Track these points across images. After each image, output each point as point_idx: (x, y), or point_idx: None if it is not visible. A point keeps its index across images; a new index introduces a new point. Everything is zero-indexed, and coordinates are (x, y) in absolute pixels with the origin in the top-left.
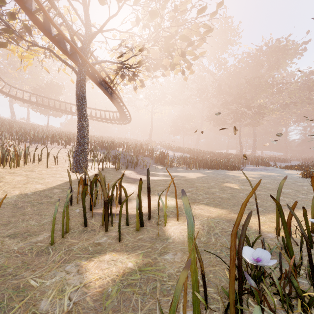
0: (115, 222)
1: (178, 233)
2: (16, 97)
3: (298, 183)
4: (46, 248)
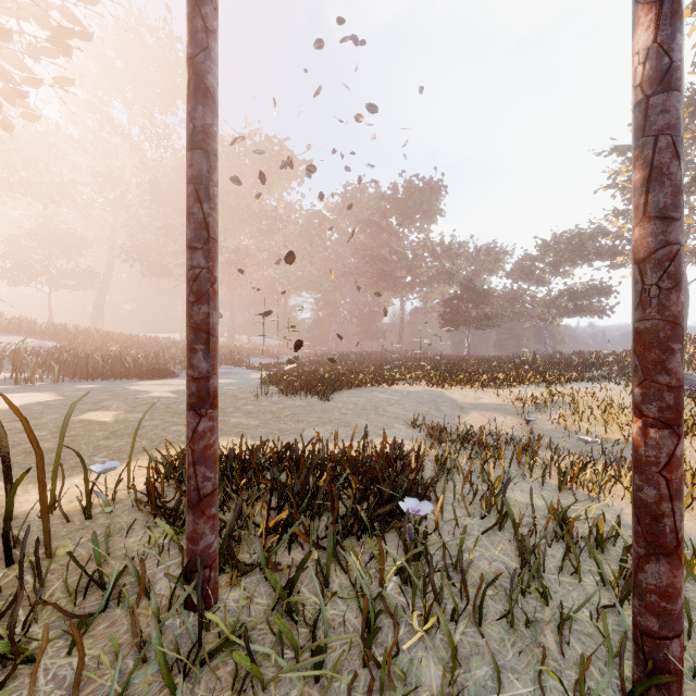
0: None
1: None
2: None
3: (242, 395)
4: None
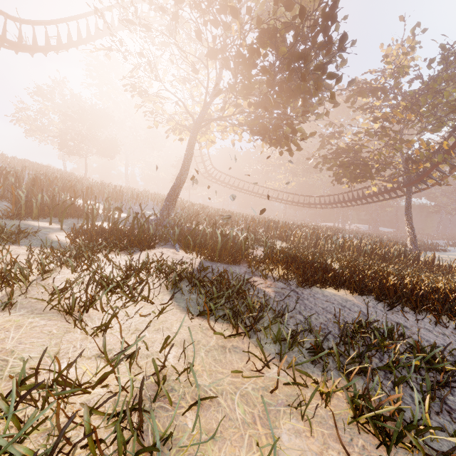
0: None
1: None
2: (216, 179)
3: None
4: None
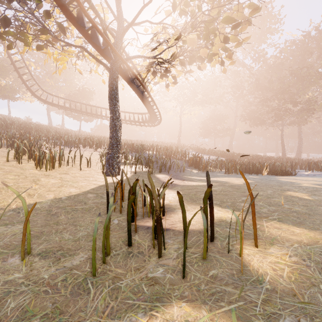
0: (165, 242)
1: (271, 270)
2: (52, 103)
3: None
4: (84, 280)
